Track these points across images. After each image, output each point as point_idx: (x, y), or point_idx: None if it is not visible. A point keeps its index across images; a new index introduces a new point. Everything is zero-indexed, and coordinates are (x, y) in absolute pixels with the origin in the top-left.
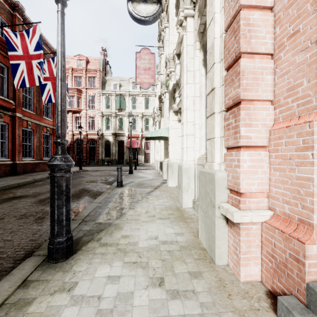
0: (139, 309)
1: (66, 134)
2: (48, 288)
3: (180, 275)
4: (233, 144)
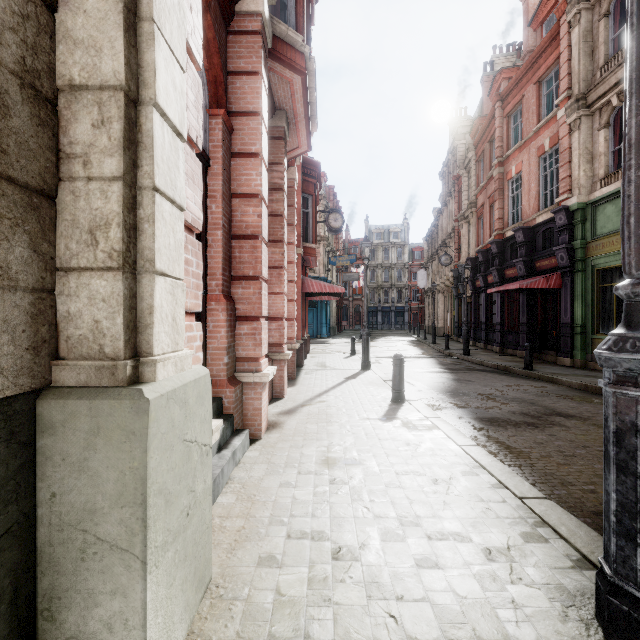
0: (367, 524)
1: (629, 266)
2: (528, 554)
3: (300, 561)
4: (194, 307)
